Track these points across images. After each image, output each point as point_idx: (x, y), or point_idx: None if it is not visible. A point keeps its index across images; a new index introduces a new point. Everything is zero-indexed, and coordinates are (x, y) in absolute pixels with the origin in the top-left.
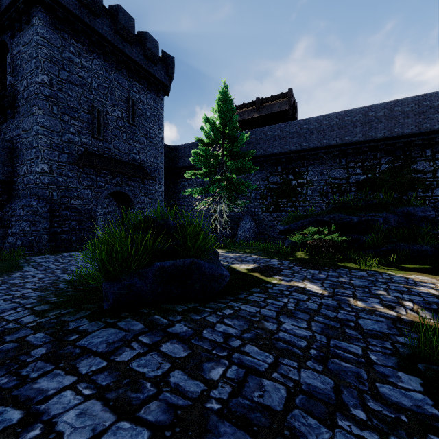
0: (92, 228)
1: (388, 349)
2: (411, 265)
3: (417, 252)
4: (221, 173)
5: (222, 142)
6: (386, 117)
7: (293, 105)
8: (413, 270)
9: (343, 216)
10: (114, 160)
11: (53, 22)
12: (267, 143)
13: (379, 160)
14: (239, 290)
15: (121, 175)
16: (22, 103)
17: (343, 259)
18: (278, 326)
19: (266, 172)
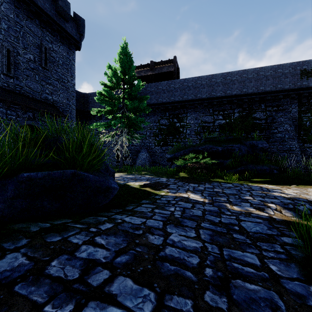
0: None
1: (282, 253)
2: (258, 179)
3: (260, 170)
4: (122, 112)
5: (123, 87)
6: (238, 81)
7: (177, 69)
8: (260, 182)
9: (212, 146)
10: (26, 97)
11: None
12: (159, 95)
13: (233, 110)
14: (129, 202)
15: (33, 111)
16: None
17: (214, 177)
18: (164, 239)
19: (158, 116)
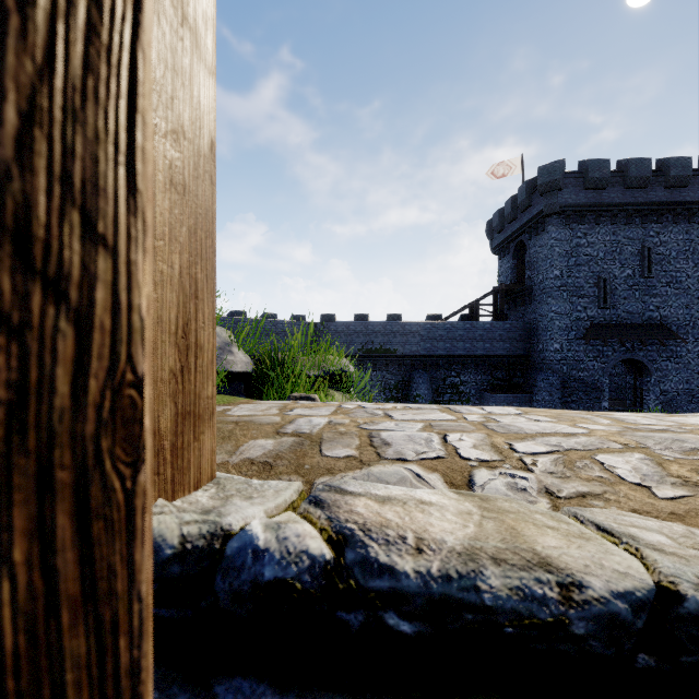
0: (598, 398)
1: None
2: None
3: None
4: None
5: None
6: None
7: None
8: None
9: None
10: (623, 326)
11: (563, 222)
12: None
13: None
14: None
15: (631, 340)
16: (538, 293)
17: None
18: None
19: None
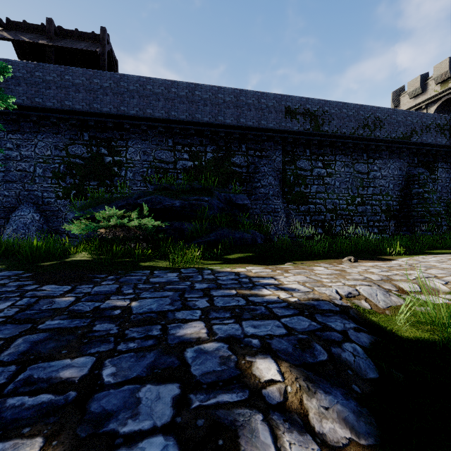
0: None
1: None
2: (236, 255)
3: (239, 240)
4: None
5: None
6: (211, 102)
7: (110, 58)
8: (239, 261)
9: (163, 198)
10: None
11: None
12: (65, 92)
13: (205, 148)
14: None
15: None
16: None
17: (156, 256)
18: None
19: (64, 137)
